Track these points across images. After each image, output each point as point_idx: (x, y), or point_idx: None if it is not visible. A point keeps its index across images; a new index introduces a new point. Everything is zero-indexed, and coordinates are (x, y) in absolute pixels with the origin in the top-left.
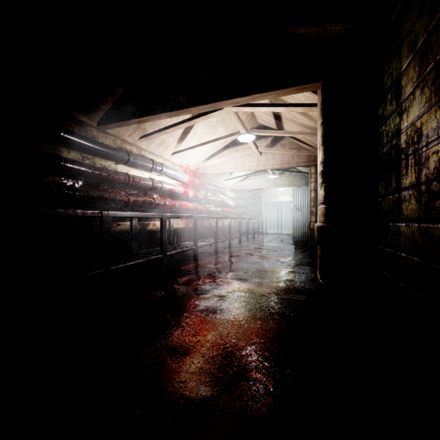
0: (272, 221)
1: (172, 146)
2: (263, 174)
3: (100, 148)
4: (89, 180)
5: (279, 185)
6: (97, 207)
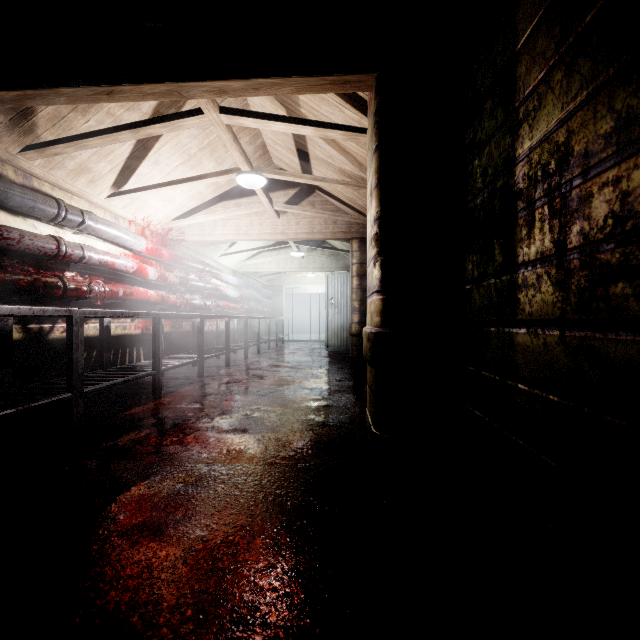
0: (298, 322)
1: (107, 179)
2: (284, 250)
3: None
4: None
5: (307, 269)
6: None
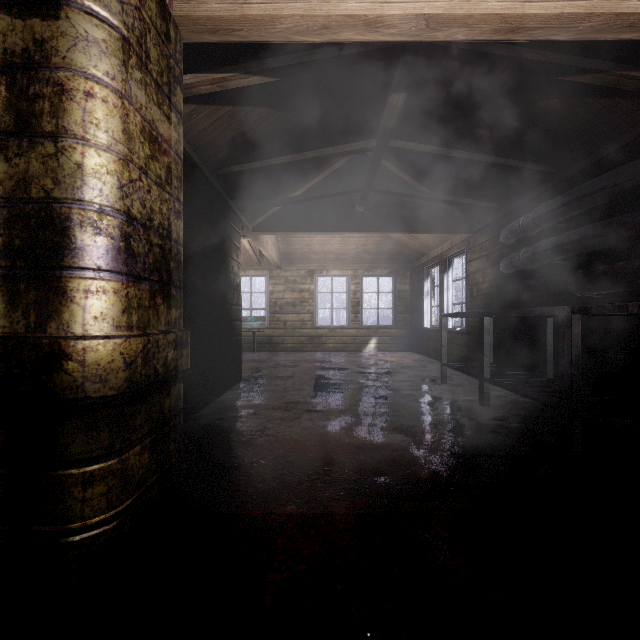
0: None
1: None
2: None
3: None
4: None
5: None
6: None
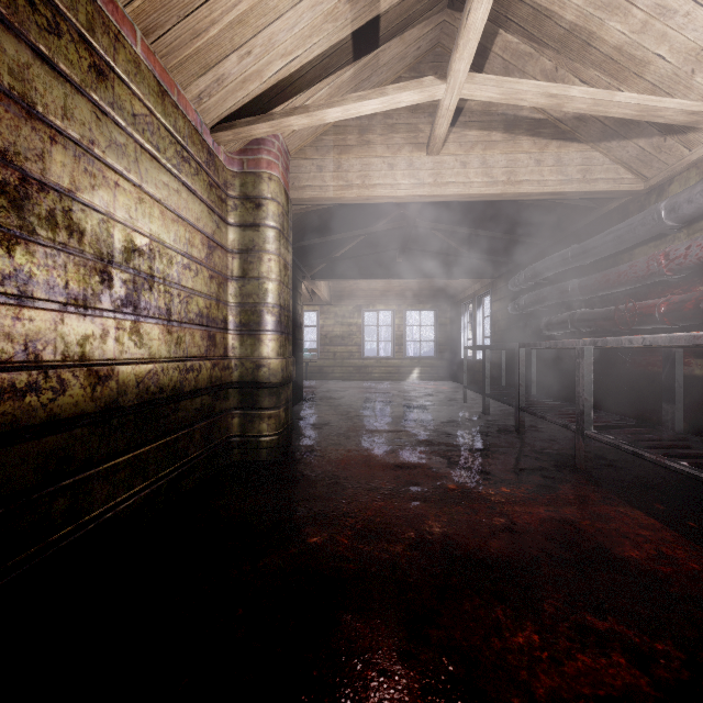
0: None
1: None
2: None
3: (608, 240)
4: (633, 288)
5: None
6: (645, 330)
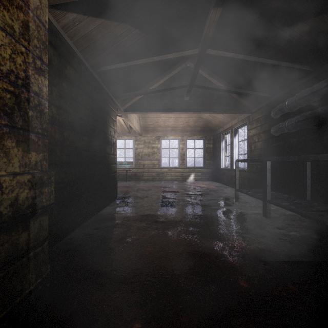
0: None
1: None
2: None
3: None
4: None
5: None
6: None
